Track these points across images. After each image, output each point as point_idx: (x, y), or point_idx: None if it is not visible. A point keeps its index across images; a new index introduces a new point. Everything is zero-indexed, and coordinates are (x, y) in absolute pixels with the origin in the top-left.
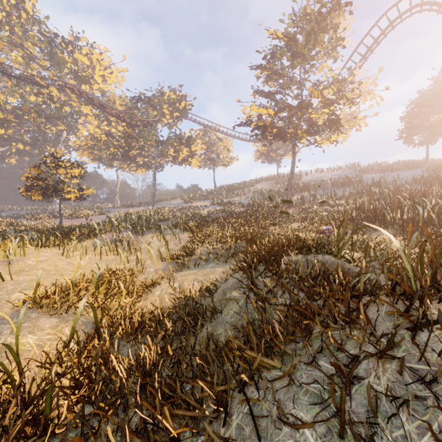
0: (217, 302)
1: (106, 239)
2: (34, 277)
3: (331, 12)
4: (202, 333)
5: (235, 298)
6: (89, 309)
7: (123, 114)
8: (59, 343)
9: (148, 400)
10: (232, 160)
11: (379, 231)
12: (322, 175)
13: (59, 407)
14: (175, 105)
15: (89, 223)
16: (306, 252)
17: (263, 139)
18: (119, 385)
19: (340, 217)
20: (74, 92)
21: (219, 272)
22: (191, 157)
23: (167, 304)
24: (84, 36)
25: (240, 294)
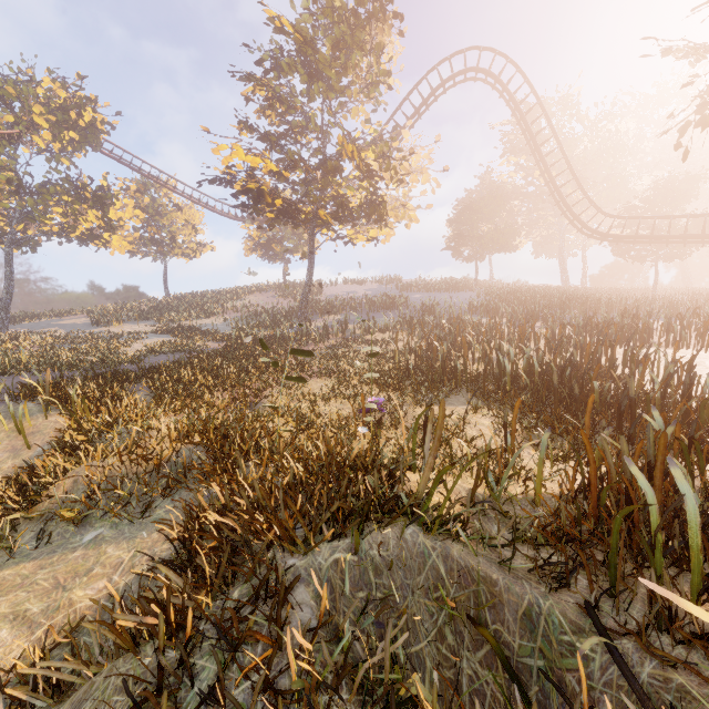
0: None
1: None
2: None
3: (372, 18)
4: None
5: None
6: None
7: None
8: None
9: None
10: (202, 248)
11: (451, 397)
12: (353, 290)
13: None
14: (66, 113)
15: None
16: (358, 528)
17: (257, 215)
18: None
19: (389, 368)
20: None
21: (111, 566)
22: (109, 230)
23: None
24: None
25: None
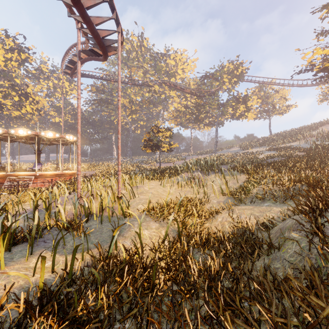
0: (274, 238)
1: (184, 177)
2: (148, 197)
3: None
4: (258, 262)
5: (294, 239)
6: (175, 222)
7: (195, 91)
8: (159, 239)
9: (212, 299)
10: (289, 108)
11: None
12: None
13: (159, 279)
14: (232, 73)
15: (174, 166)
16: None
17: None
18: (193, 279)
19: None
20: (167, 85)
21: (276, 211)
22: (247, 111)
23: (227, 230)
24: (172, 47)
25: (301, 236)
